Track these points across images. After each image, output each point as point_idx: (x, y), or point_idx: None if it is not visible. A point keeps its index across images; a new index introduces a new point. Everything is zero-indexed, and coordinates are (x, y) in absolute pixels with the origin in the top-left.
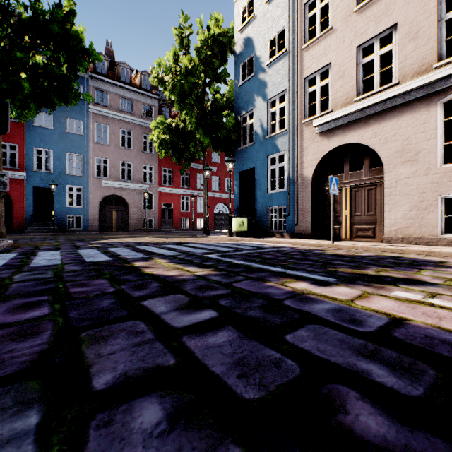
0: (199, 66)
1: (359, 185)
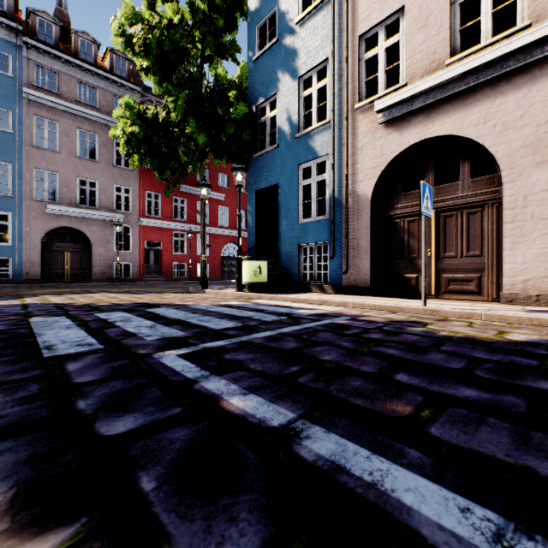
0: (194, 31)
1: (452, 206)
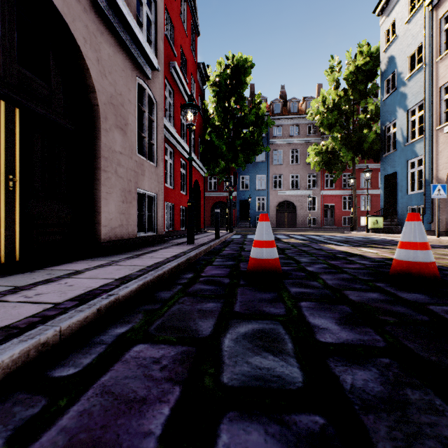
0: (348, 91)
1: None
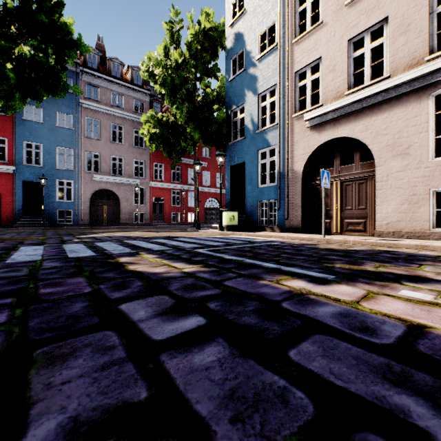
0: (190, 61)
1: (349, 179)
